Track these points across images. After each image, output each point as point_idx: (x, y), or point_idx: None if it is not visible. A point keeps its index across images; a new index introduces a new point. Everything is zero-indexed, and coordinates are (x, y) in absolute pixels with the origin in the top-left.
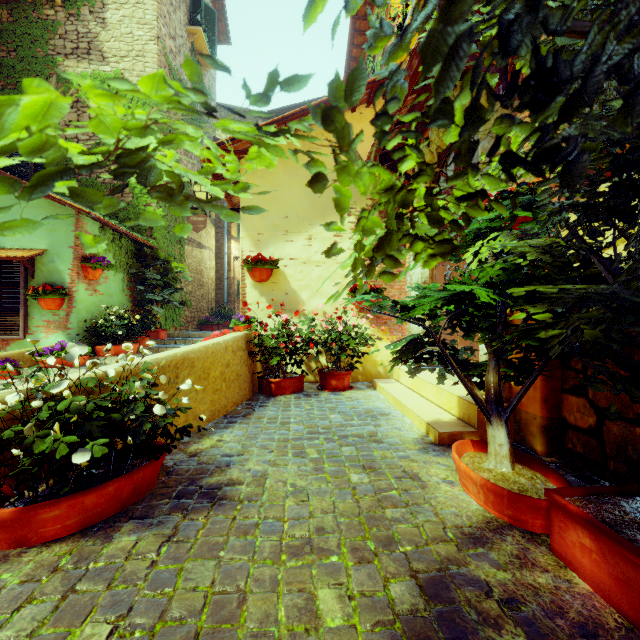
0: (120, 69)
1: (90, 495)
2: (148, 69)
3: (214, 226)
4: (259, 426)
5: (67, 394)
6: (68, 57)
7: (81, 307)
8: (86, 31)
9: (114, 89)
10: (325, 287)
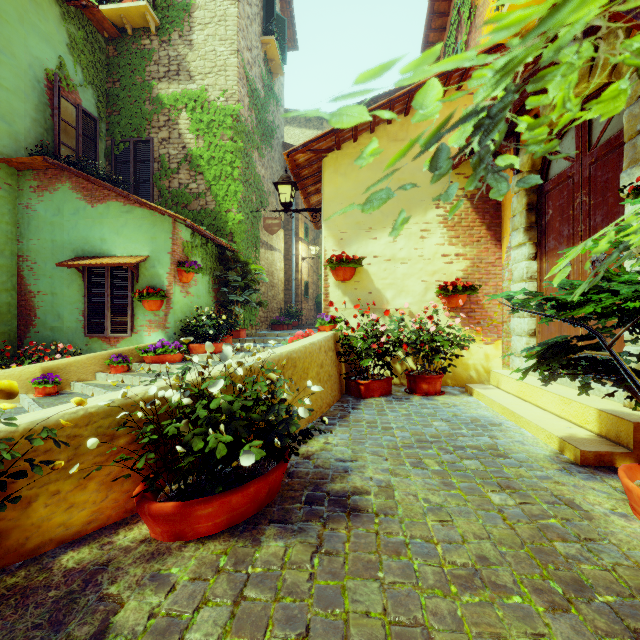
0: (204, 85)
1: (236, 495)
2: (229, 82)
3: (283, 229)
4: (361, 430)
5: (216, 393)
6: (161, 80)
7: (177, 308)
8: (176, 54)
9: (199, 105)
10: (411, 285)
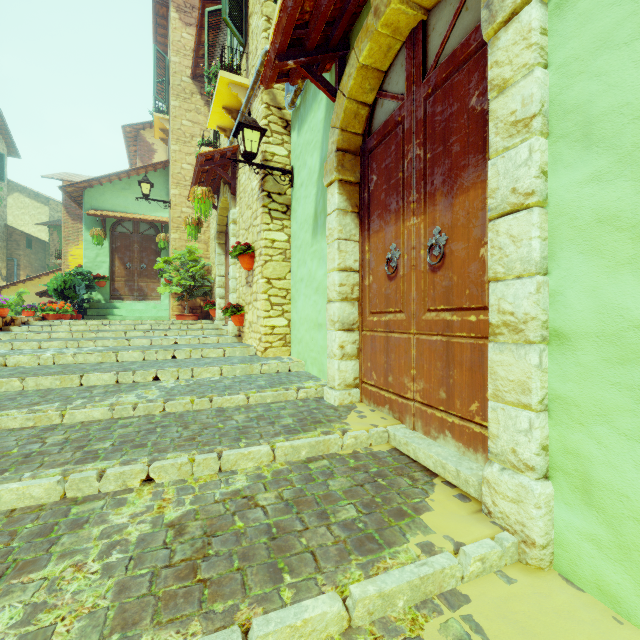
0: None
1: None
2: None
3: (6, 281)
4: None
5: None
6: None
7: None
8: None
9: None
10: None
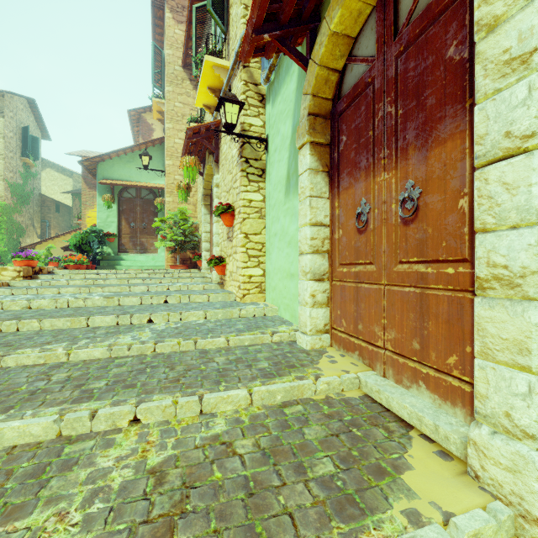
0: None
1: None
2: None
3: (40, 238)
4: None
5: None
6: None
7: None
8: None
9: None
10: None
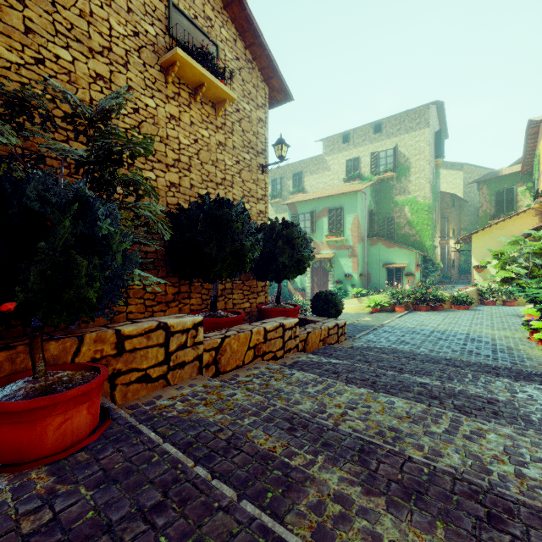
0: (415, 195)
1: (465, 306)
2: (425, 193)
3: (440, 234)
4: (484, 308)
5: (463, 295)
6: (397, 195)
7: (416, 278)
8: (403, 185)
9: (413, 203)
10: None
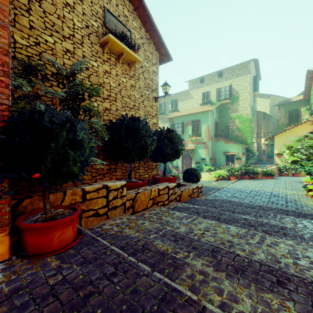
0: (241, 113)
1: (270, 177)
2: (248, 112)
3: (256, 135)
4: (281, 177)
5: (269, 170)
6: (231, 113)
7: (242, 161)
8: (235, 107)
9: (240, 117)
10: None
